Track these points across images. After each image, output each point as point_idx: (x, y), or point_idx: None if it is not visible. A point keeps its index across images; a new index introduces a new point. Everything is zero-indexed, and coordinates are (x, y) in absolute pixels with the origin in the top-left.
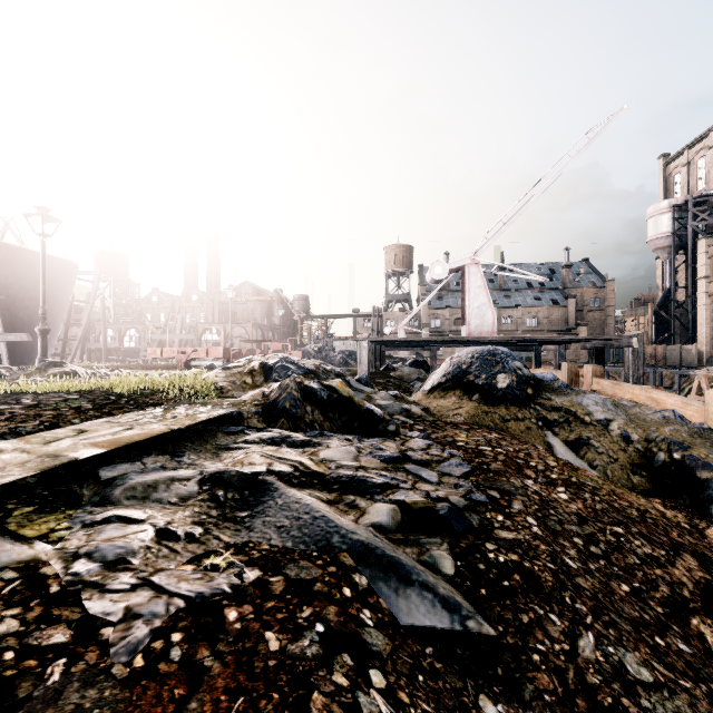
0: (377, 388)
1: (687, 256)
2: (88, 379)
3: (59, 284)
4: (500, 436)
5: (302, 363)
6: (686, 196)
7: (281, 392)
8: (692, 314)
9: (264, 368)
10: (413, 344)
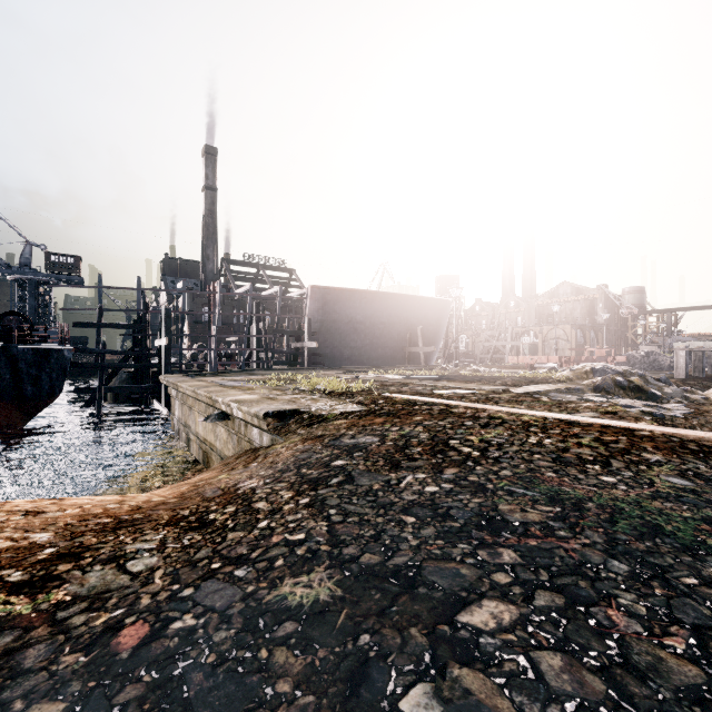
0: (681, 386)
1: None
2: (488, 373)
3: (442, 315)
4: None
5: (615, 369)
6: None
7: (602, 381)
8: None
9: (592, 370)
10: None
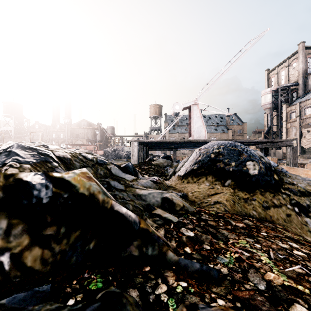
0: (141, 172)
1: (277, 112)
2: None
3: None
4: (304, 248)
5: (53, 150)
6: (277, 86)
7: None
8: (280, 137)
9: None
10: (164, 146)
